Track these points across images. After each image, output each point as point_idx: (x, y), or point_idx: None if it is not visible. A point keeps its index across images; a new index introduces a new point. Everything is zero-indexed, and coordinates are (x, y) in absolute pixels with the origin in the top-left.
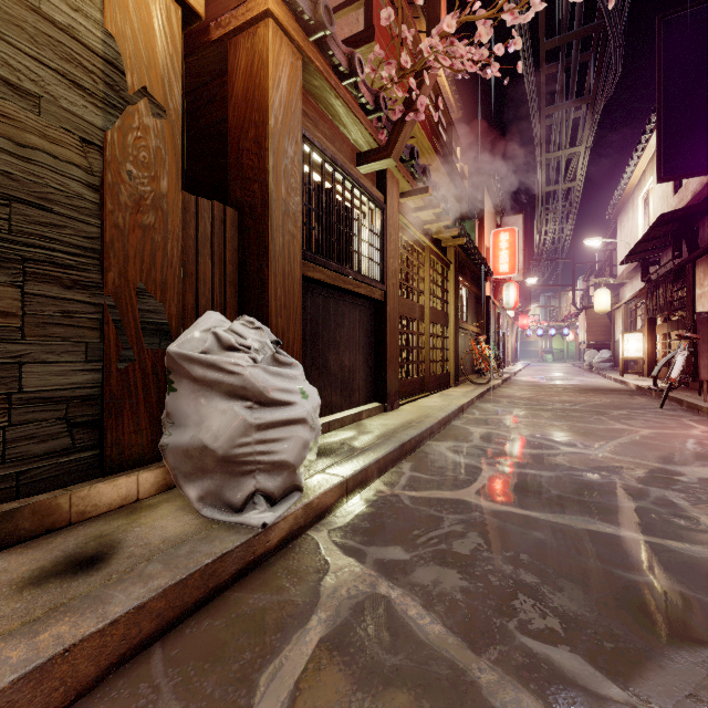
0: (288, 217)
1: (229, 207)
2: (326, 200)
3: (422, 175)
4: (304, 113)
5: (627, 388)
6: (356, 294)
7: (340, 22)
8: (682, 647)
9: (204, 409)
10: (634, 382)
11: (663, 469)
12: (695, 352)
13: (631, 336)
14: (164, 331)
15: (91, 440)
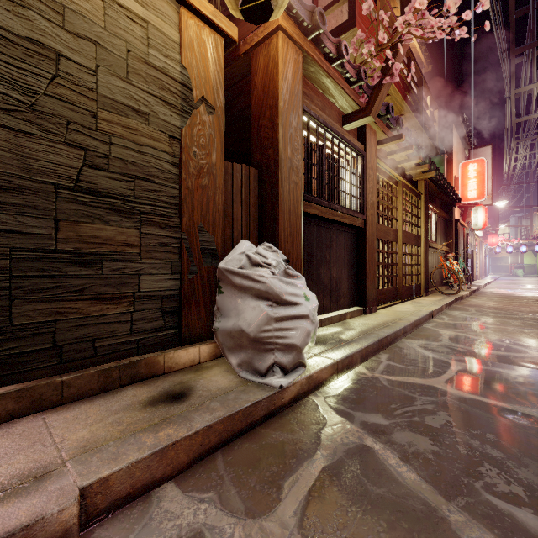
0: (292, 170)
1: (252, 167)
2: (319, 155)
3: (395, 125)
4: (303, 93)
5: None
6: (342, 223)
7: (328, 17)
8: None
9: (241, 306)
10: None
11: None
12: None
13: None
14: (214, 254)
15: (174, 323)
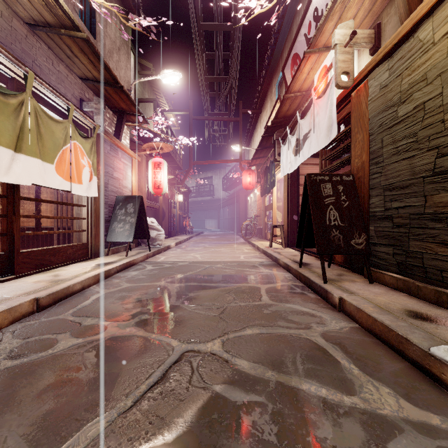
0: None
1: None
2: None
3: None
4: None
5: None
6: None
7: None
8: (168, 435)
9: None
10: None
11: None
12: None
13: None
14: None
15: None
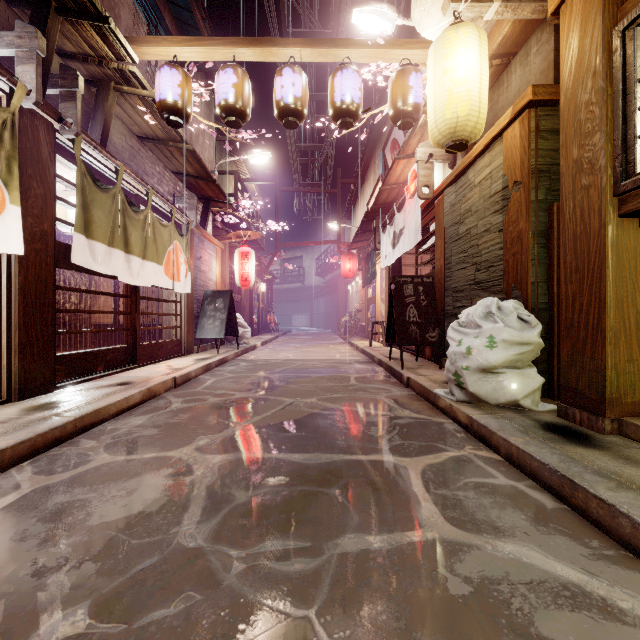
0: (580, 173)
1: None
2: None
3: None
4: None
5: None
6: None
7: None
8: (293, 419)
9: None
10: None
11: None
12: None
13: None
14: None
15: None
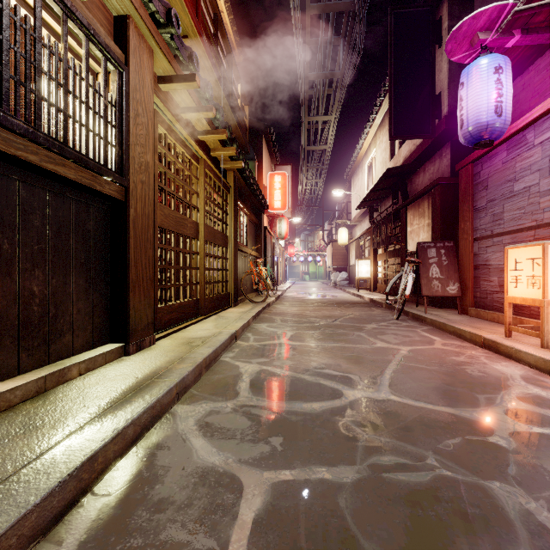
0: None
1: None
2: None
3: (187, 60)
4: None
5: (364, 301)
6: (57, 177)
7: None
8: None
9: None
10: (368, 296)
11: (465, 421)
12: (415, 273)
13: (363, 262)
14: None
15: None
